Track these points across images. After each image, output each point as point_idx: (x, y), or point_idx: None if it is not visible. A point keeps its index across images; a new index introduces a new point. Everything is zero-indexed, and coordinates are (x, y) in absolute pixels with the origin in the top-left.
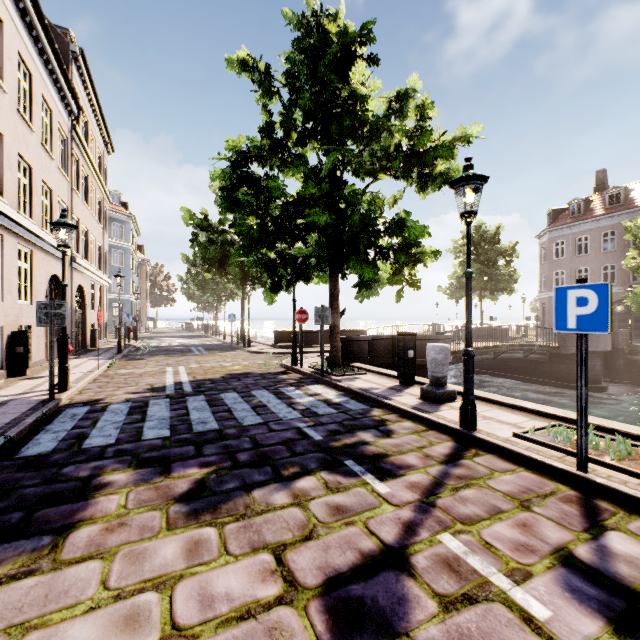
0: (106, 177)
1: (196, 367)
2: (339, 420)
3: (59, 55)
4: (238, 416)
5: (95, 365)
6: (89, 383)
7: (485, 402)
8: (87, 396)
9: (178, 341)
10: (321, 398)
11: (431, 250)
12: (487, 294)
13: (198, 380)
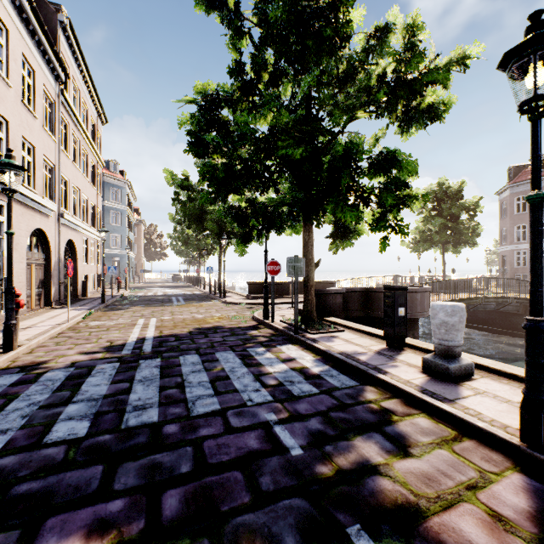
0: (100, 145)
1: (168, 319)
2: (323, 409)
3: (38, 15)
4: (190, 396)
5: (71, 316)
6: (50, 338)
7: (516, 381)
8: (33, 357)
9: (163, 291)
10: (296, 366)
11: (418, 193)
12: (449, 247)
13: (163, 336)
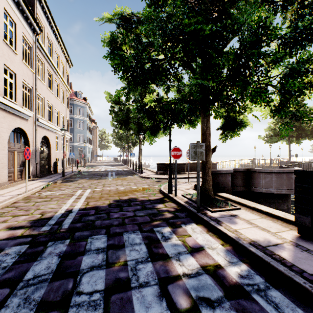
0: (68, 79)
1: (98, 190)
2: None
3: None
4: None
5: (33, 187)
6: (2, 208)
7: None
8: None
9: (105, 168)
10: (207, 262)
11: None
12: (293, 140)
13: (87, 208)
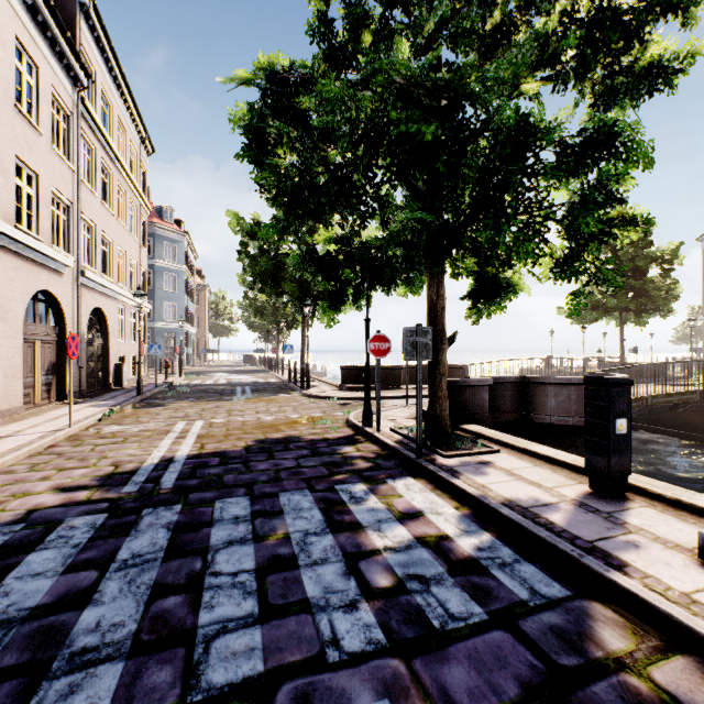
0: (145, 182)
1: (220, 423)
2: (512, 691)
3: None
4: (204, 622)
5: (81, 417)
6: (29, 456)
7: None
8: None
9: (228, 377)
10: (426, 532)
11: (634, 214)
12: (630, 317)
13: (202, 455)
